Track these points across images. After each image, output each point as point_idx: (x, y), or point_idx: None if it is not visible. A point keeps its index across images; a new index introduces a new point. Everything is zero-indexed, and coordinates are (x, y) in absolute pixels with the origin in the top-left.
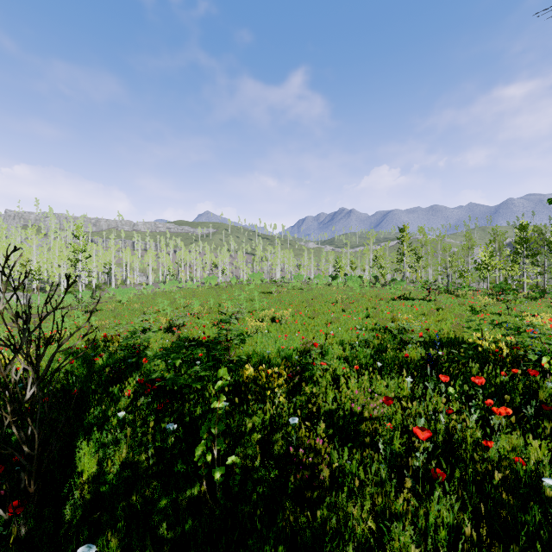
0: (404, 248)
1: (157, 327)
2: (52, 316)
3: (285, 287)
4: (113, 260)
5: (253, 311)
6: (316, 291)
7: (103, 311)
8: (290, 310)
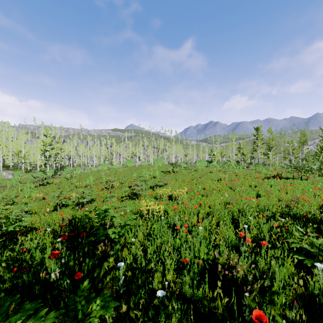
0: (258, 142)
1: (67, 203)
2: (15, 188)
3: (178, 168)
4: (71, 151)
5: (154, 187)
6: (200, 170)
7: (51, 184)
8: (186, 189)
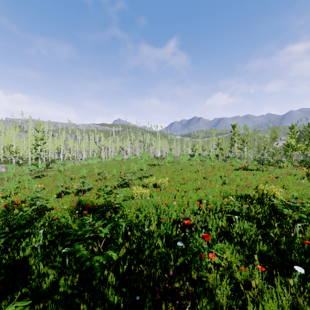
0: (235, 138)
1: (69, 191)
2: (13, 180)
3: (163, 161)
4: (61, 145)
5: (141, 178)
6: (182, 163)
7: (47, 177)
8: (167, 178)
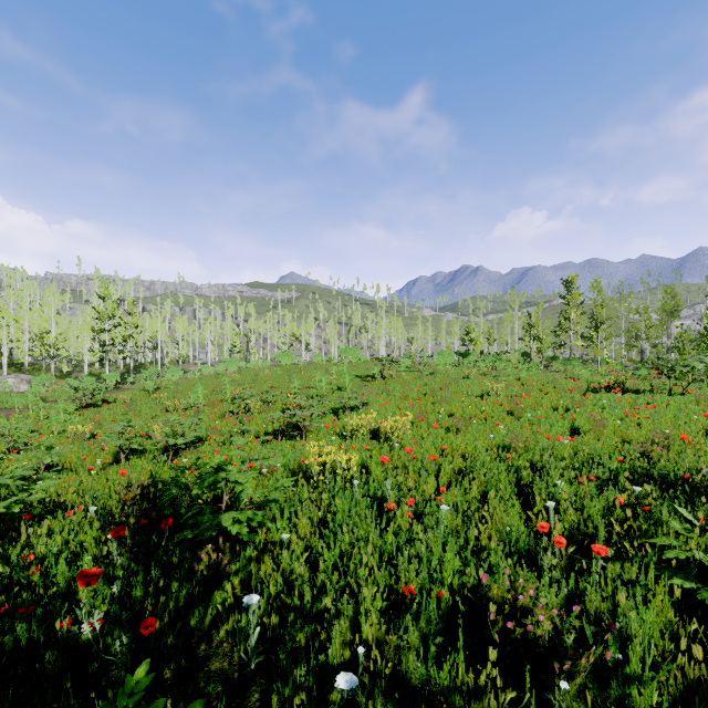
0: (570, 311)
1: (141, 447)
2: (33, 413)
3: (394, 368)
4: (159, 332)
5: (338, 411)
6: (442, 374)
7: (113, 405)
8: (410, 416)
